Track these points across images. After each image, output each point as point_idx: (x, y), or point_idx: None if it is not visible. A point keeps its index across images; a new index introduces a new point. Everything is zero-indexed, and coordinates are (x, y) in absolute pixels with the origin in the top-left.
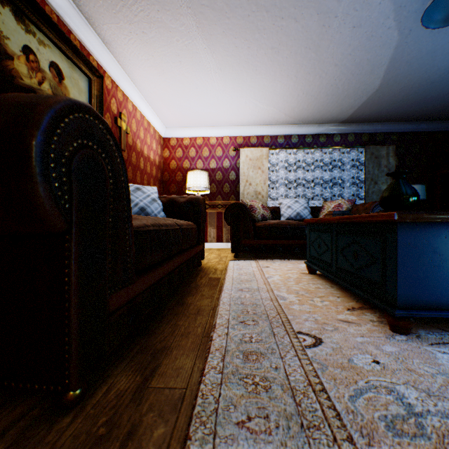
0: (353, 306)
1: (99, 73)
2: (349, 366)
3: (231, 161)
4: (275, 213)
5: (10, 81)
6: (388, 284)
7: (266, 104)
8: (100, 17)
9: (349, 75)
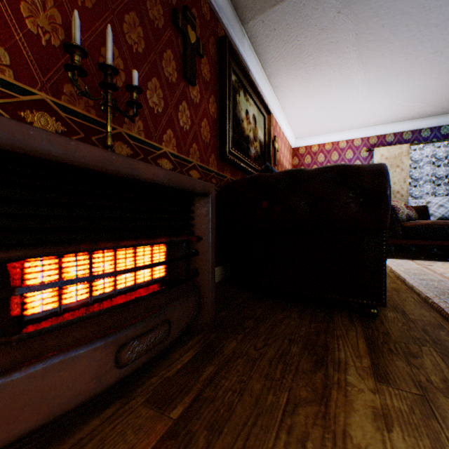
0: None
1: (269, 111)
2: None
3: (363, 162)
4: (420, 213)
5: (242, 135)
6: None
7: (412, 102)
8: (277, 72)
9: None
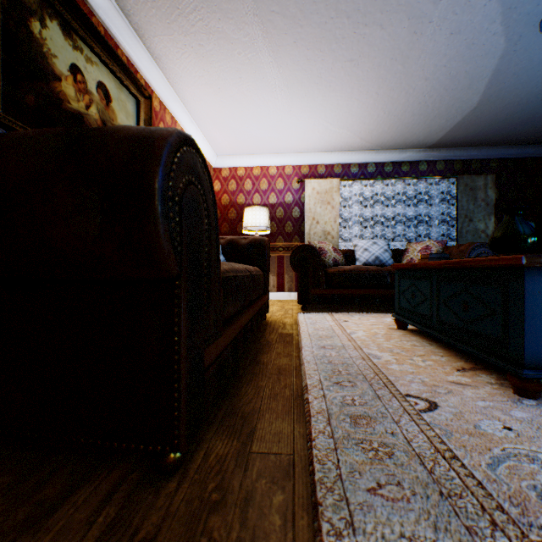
0: (462, 366)
1: (147, 93)
2: (477, 433)
3: (295, 195)
4: (348, 257)
5: (58, 105)
6: (511, 340)
7: (339, 127)
8: (151, 28)
9: (442, 90)
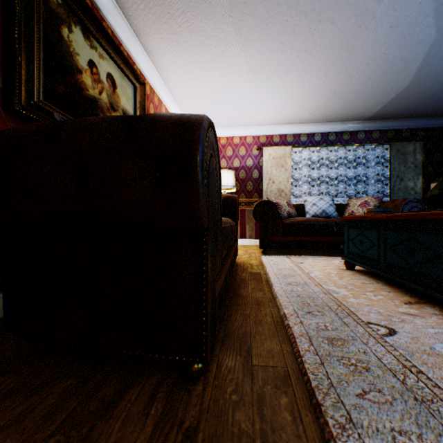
0: (408, 300)
1: (142, 80)
2: (433, 353)
3: (254, 160)
4: (299, 210)
5: (80, 92)
6: None
7: (292, 104)
8: (147, 29)
9: (380, 73)
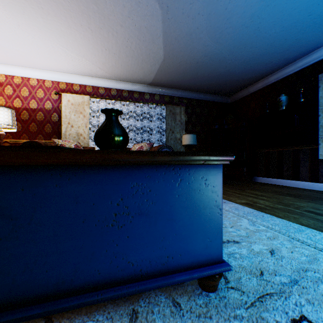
0: None
1: None
2: None
3: (54, 104)
4: None
5: None
6: None
7: (77, 54)
8: None
9: (137, 40)
